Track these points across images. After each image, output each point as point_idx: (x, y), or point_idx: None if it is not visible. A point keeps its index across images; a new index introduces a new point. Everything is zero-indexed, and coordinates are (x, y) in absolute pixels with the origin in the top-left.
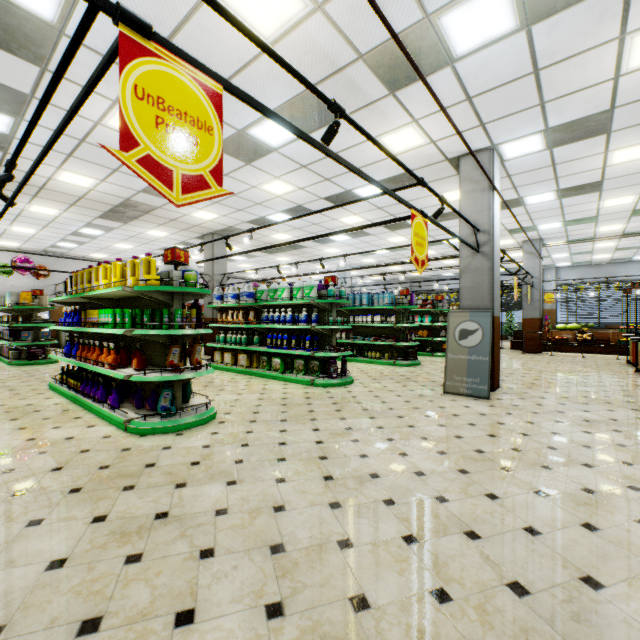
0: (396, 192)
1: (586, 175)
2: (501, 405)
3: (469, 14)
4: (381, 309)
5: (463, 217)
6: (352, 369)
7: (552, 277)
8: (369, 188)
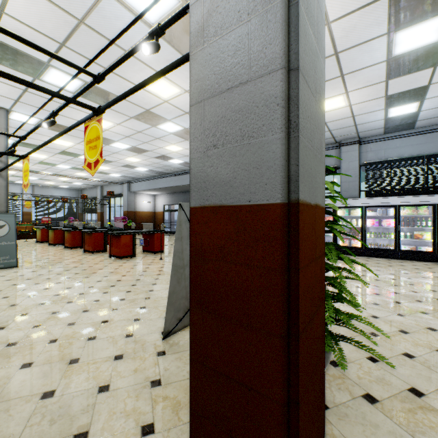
0: None
1: (39, 141)
2: (31, 267)
3: (63, 77)
4: None
5: None
6: None
7: None
8: None
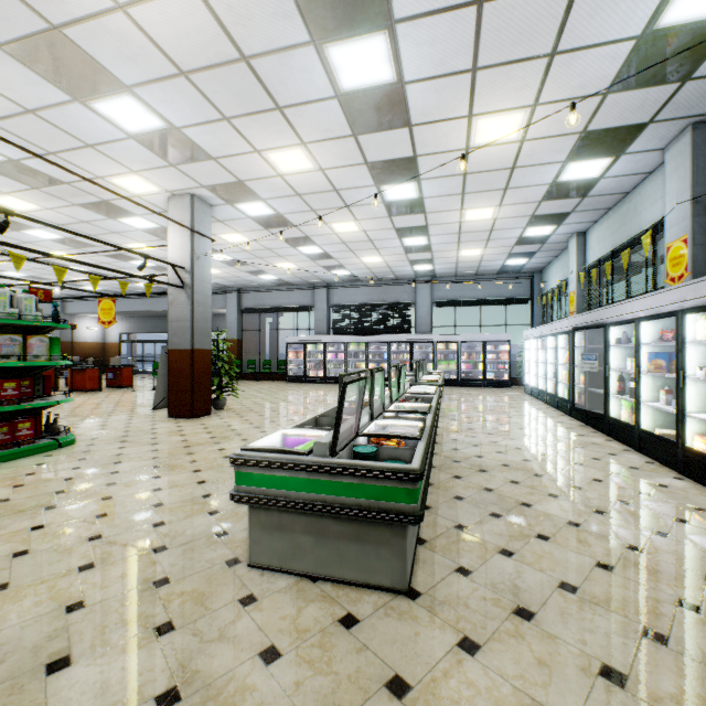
0: None
1: None
2: None
3: (46, 233)
4: None
5: None
6: None
7: None
8: None
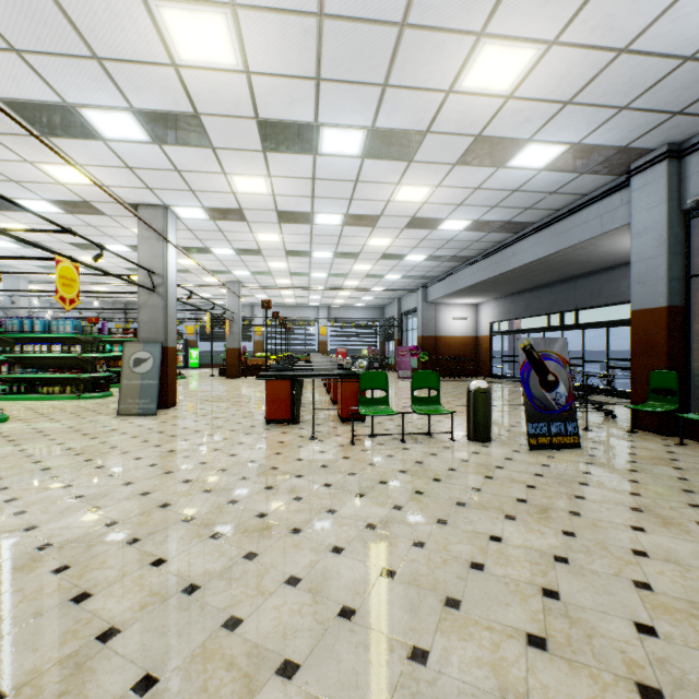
0: (77, 215)
1: (248, 243)
2: (164, 417)
3: (108, 118)
4: (64, 337)
5: (132, 262)
6: (14, 408)
7: (261, 313)
8: (37, 203)
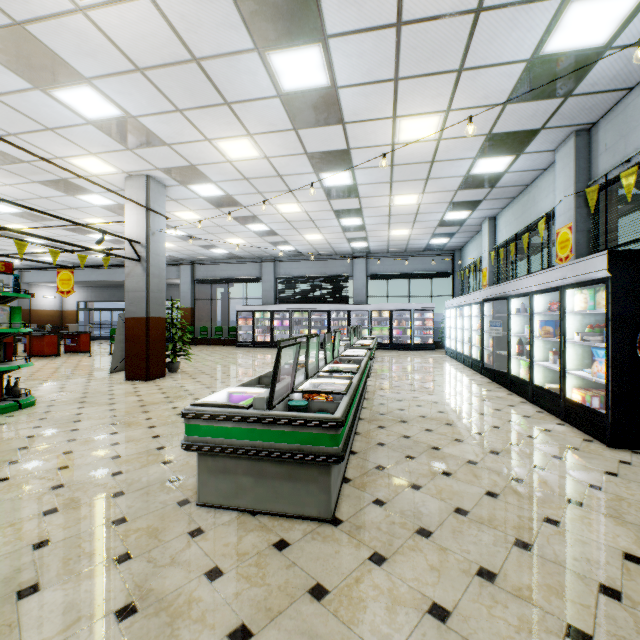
0: None
1: None
2: None
3: (5, 207)
4: None
5: None
6: None
7: None
8: None
